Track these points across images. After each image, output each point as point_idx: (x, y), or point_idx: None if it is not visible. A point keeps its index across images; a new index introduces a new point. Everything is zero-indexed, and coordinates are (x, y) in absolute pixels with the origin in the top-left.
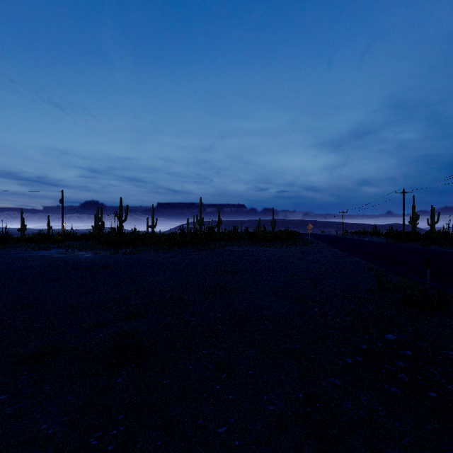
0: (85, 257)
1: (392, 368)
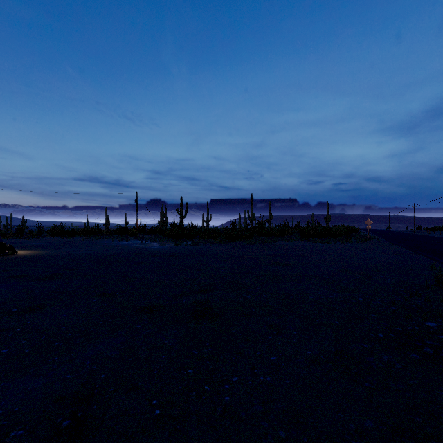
0: (157, 247)
1: (420, 344)
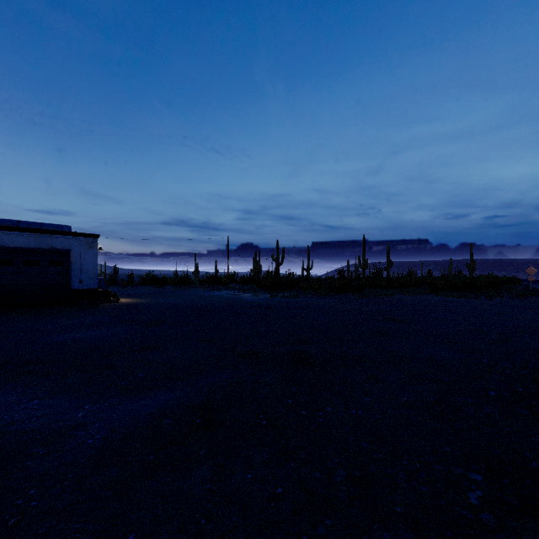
0: (251, 298)
1: (537, 403)
